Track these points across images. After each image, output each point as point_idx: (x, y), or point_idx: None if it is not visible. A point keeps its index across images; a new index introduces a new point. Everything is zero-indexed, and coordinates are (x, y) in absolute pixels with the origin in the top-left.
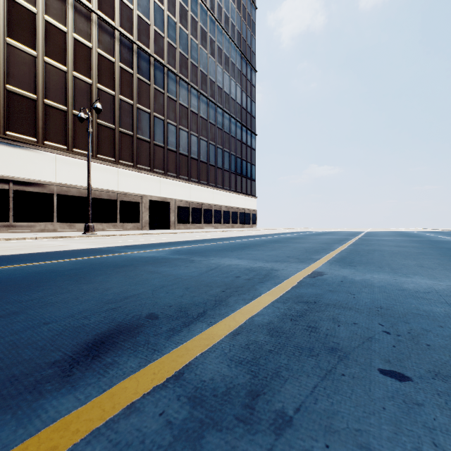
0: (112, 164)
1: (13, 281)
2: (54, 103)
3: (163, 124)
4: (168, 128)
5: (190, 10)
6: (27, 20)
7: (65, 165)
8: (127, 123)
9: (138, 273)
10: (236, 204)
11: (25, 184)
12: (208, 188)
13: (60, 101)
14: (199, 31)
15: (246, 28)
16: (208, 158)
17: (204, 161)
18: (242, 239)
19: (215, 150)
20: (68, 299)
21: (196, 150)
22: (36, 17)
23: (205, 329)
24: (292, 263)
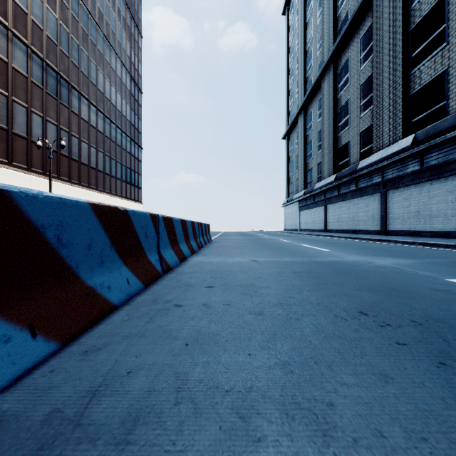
0: (26, 171)
1: None
2: None
3: (68, 136)
4: (72, 140)
5: (90, 35)
6: None
7: None
8: (38, 134)
9: None
10: None
11: None
12: (105, 195)
13: None
14: (97, 54)
15: (135, 54)
16: (105, 168)
17: (101, 170)
18: None
19: (110, 161)
20: None
21: (95, 160)
22: None
23: None
24: None
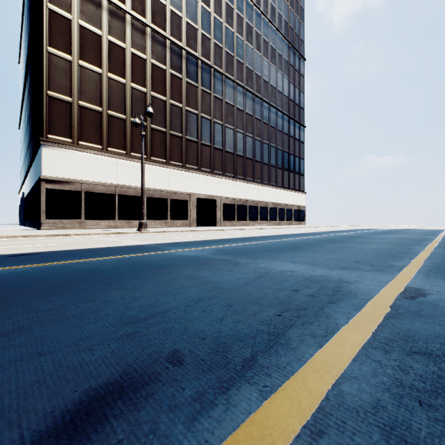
0: (163, 165)
1: (50, 281)
2: (115, 113)
3: (209, 124)
4: (215, 127)
5: (236, 8)
6: (94, 43)
7: (124, 168)
8: (177, 126)
9: (175, 277)
10: (283, 200)
11: (92, 186)
12: (254, 185)
13: (121, 110)
14: (244, 27)
15: (294, 16)
16: (254, 155)
17: (249, 157)
18: (291, 237)
19: (261, 146)
20: (86, 311)
21: (242, 147)
22: (101, 39)
23: (255, 405)
24: (366, 272)
